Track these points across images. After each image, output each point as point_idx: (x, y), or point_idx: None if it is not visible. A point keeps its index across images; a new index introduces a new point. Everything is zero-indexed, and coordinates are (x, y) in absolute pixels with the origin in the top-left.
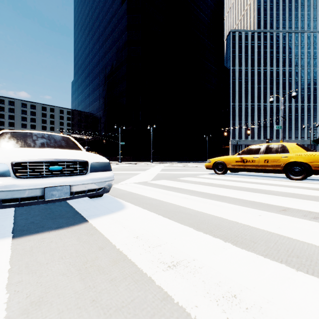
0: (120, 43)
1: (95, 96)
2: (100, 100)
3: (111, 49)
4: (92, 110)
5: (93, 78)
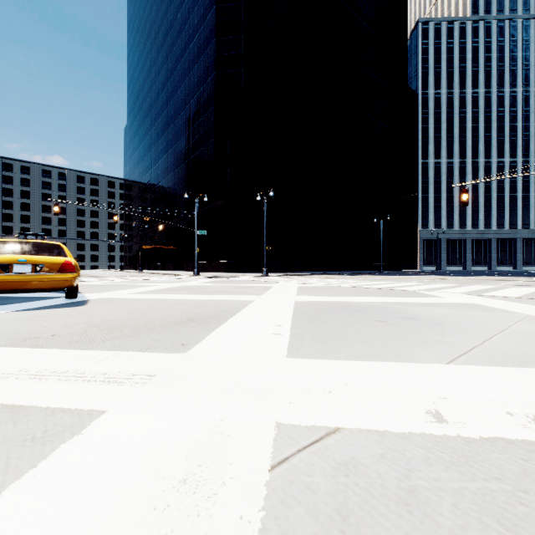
0: (203, 33)
1: (160, 148)
2: (168, 155)
3: (187, 50)
4: (155, 176)
5: (157, 113)
